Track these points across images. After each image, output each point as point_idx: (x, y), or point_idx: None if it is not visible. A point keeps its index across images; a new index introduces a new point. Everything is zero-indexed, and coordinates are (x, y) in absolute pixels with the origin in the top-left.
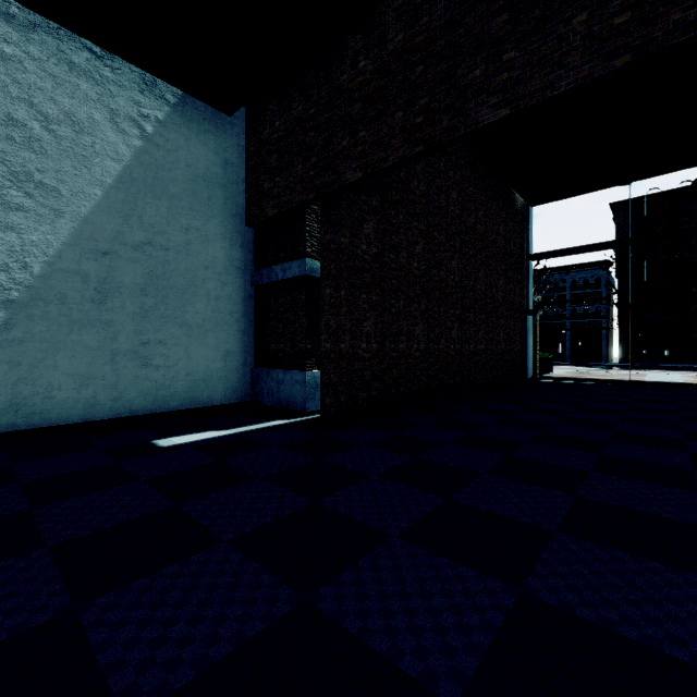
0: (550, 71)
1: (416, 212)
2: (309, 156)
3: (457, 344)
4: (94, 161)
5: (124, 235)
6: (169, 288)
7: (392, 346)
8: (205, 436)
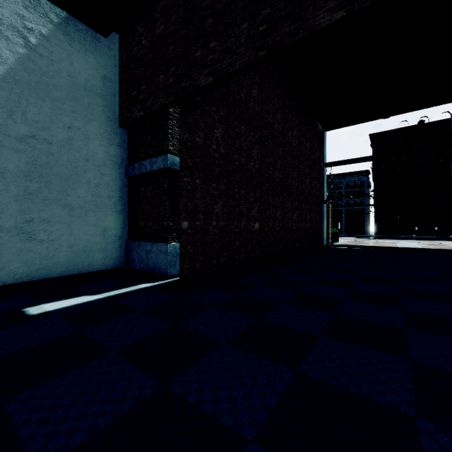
0: None
1: (253, 125)
2: (169, 66)
3: (280, 223)
4: None
5: (8, 128)
6: (52, 175)
7: (235, 224)
8: (76, 301)
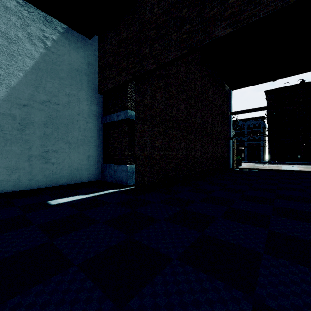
0: (254, 7)
1: (181, 90)
2: (129, 57)
3: (200, 152)
4: (18, 58)
5: (35, 96)
6: (59, 124)
7: (170, 153)
8: (75, 198)
